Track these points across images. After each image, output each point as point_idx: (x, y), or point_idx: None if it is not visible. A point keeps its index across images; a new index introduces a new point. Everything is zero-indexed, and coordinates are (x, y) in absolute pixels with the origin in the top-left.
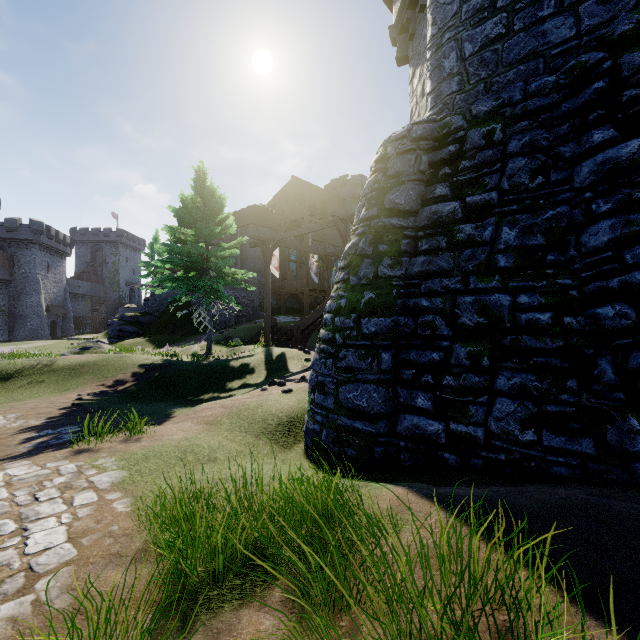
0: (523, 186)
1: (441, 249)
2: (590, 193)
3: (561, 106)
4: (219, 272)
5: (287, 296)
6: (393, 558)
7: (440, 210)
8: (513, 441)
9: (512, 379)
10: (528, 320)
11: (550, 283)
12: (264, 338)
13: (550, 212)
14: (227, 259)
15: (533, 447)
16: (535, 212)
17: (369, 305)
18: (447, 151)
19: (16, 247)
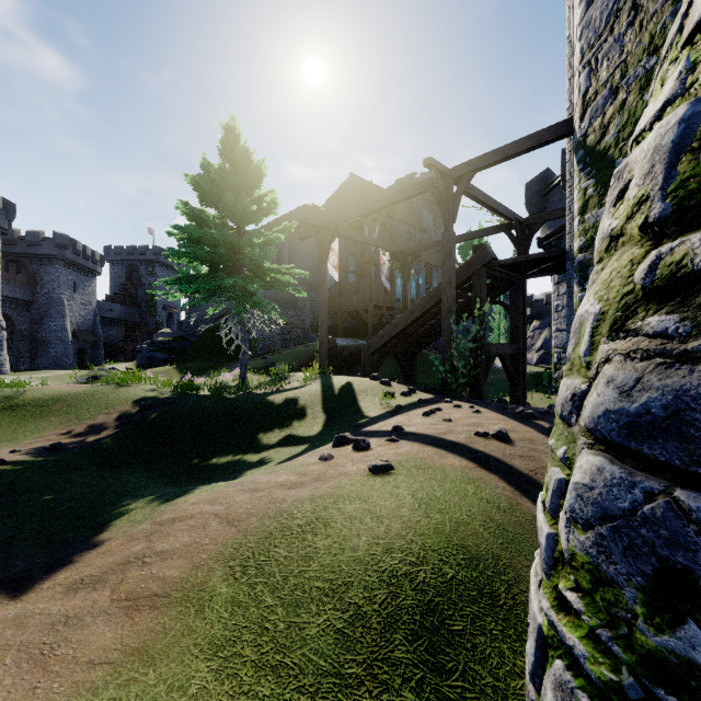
0: None
1: None
2: None
3: None
4: (256, 270)
5: (345, 315)
6: None
7: None
8: None
9: None
10: None
11: None
12: (319, 364)
13: None
14: (266, 247)
15: None
16: None
17: None
18: None
19: (39, 264)
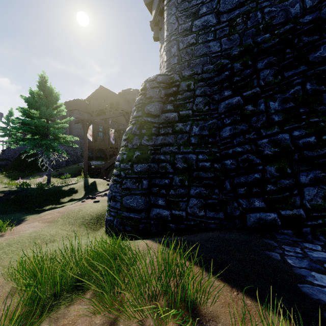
0: (201, 109)
1: (169, 133)
2: (223, 115)
3: (214, 79)
4: (55, 136)
5: (97, 150)
6: (142, 268)
7: (169, 116)
8: (196, 216)
9: (196, 190)
10: (202, 165)
11: (210, 150)
12: (83, 173)
13: (210, 121)
14: (60, 129)
15: (203, 217)
16: (205, 121)
17: (137, 158)
18: (172, 90)
19: None
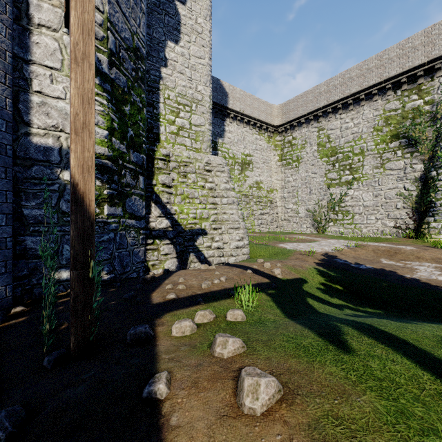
0: None
1: None
2: None
3: None
4: None
5: None
6: None
7: None
8: None
9: None
10: None
11: None
12: None
13: None
14: None
15: None
16: None
17: None
18: None
19: None
